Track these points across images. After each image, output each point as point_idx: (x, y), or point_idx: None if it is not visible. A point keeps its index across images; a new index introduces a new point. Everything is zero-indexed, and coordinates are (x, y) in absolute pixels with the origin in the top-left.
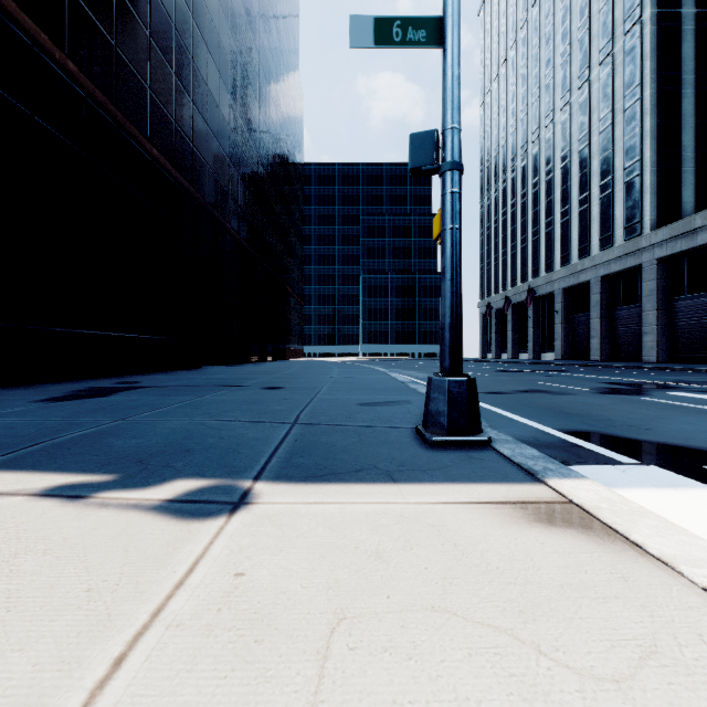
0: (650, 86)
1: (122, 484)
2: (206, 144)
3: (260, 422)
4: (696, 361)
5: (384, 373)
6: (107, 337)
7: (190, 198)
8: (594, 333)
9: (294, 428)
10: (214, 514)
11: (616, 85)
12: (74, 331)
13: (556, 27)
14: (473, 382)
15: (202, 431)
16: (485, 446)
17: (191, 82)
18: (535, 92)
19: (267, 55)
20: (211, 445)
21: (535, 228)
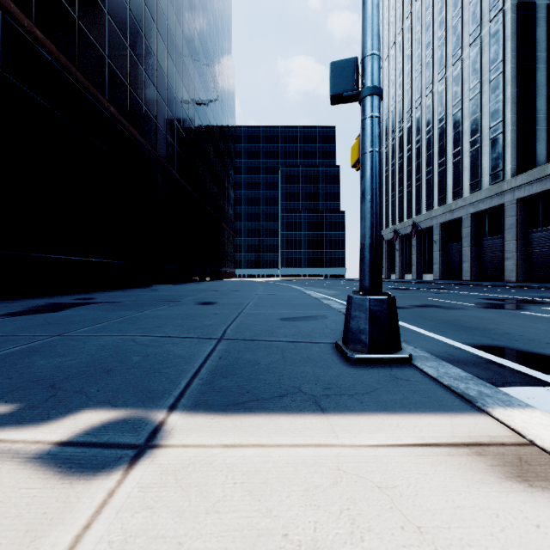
0: (510, 62)
1: (17, 418)
2: (155, 105)
3: (188, 338)
4: (548, 281)
5: (300, 291)
6: (70, 261)
7: (142, 148)
8: (466, 258)
9: (220, 343)
10: (110, 465)
11: (483, 61)
12: (41, 256)
13: (434, 16)
14: (393, 301)
15: (130, 348)
16: (406, 364)
17: (143, 54)
18: (418, 68)
19: (206, 38)
20: (134, 364)
21: (418, 175)
